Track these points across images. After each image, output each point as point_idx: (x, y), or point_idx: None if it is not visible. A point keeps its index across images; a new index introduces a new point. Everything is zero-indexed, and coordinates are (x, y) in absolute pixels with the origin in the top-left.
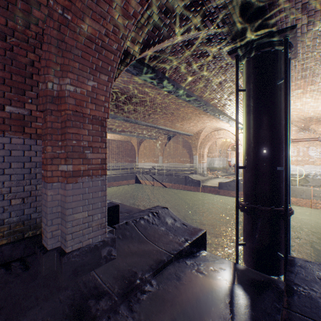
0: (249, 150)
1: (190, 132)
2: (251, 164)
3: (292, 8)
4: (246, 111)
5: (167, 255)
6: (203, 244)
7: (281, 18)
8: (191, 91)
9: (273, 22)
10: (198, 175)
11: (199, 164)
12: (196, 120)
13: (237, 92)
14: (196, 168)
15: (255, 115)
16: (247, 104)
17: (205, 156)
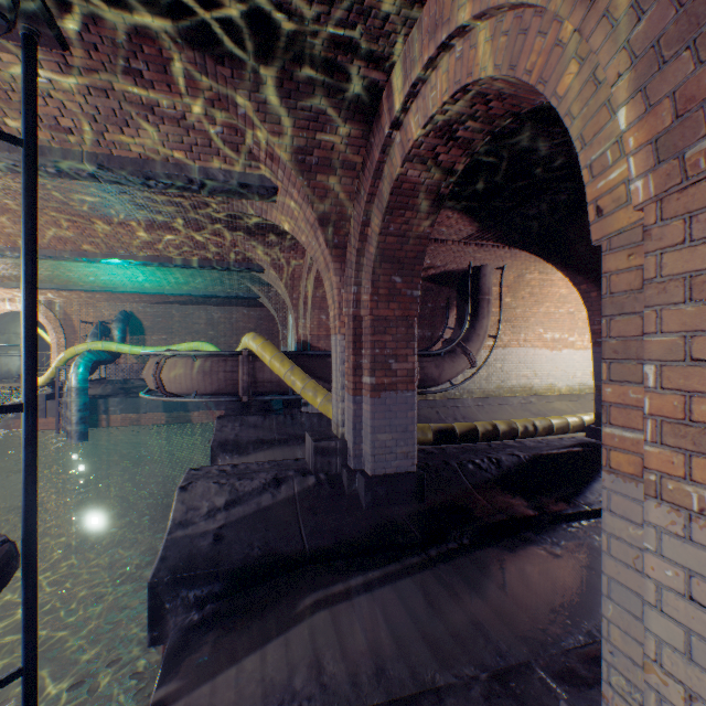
0: None
1: None
2: None
3: (134, 56)
4: None
5: None
6: None
7: (107, 31)
8: None
9: (96, 15)
10: None
11: None
12: None
13: None
14: None
15: None
16: None
17: None
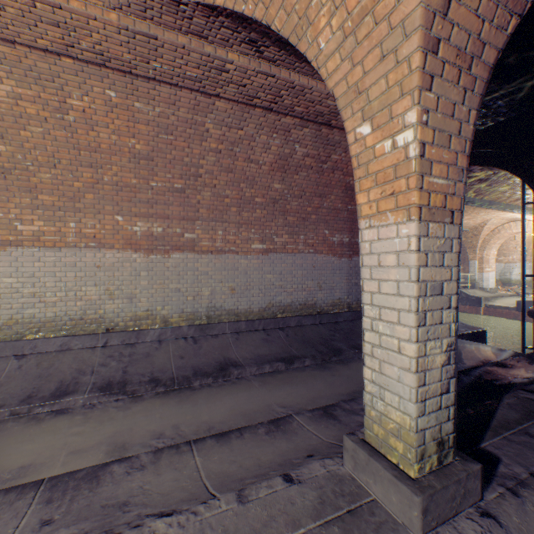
0: None
1: (463, 226)
2: None
3: None
4: (533, 222)
5: None
6: (483, 339)
7: None
8: (468, 196)
9: None
10: (478, 291)
11: (480, 274)
12: (475, 212)
13: (523, 206)
14: (474, 279)
15: None
16: None
17: (492, 262)
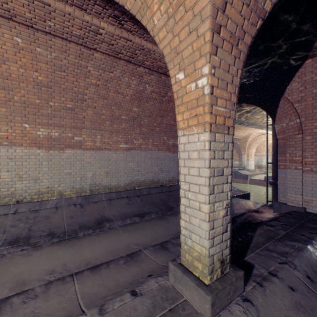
0: (273, 155)
1: (239, 136)
2: (274, 162)
3: None
4: (272, 135)
5: (232, 195)
6: (248, 197)
7: None
8: (241, 120)
9: None
10: (246, 171)
11: (247, 162)
12: (244, 129)
13: (267, 126)
14: (244, 165)
15: (276, 138)
16: (272, 132)
17: (253, 155)
